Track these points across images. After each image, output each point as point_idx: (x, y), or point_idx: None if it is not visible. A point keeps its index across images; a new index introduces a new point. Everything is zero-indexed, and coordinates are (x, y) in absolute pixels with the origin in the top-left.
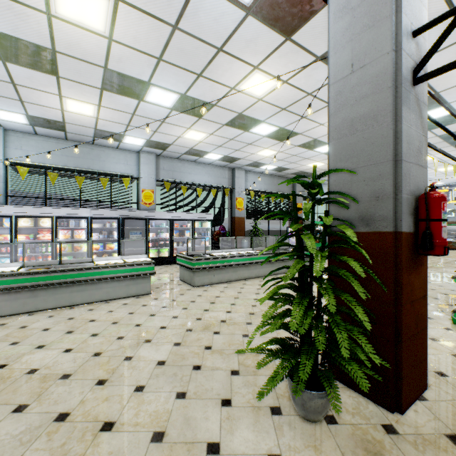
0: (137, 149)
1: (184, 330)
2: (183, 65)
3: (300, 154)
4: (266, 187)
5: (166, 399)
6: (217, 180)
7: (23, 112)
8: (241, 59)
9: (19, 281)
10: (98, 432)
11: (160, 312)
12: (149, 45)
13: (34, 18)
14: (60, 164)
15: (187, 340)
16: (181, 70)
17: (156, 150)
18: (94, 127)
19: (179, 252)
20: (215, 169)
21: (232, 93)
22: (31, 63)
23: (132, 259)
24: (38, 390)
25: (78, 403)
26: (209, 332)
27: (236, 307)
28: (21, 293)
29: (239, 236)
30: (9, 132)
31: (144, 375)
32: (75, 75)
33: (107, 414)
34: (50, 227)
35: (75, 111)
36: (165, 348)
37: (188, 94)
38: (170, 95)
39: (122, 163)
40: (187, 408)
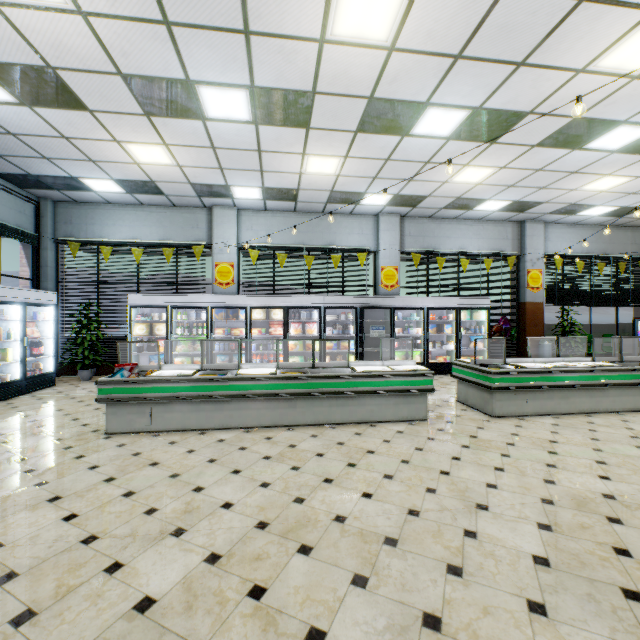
0: (375, 212)
1: (535, 499)
2: (495, 55)
3: None
4: (586, 247)
5: None
6: (493, 244)
7: (260, 185)
8: (626, 2)
9: (279, 386)
10: None
11: (465, 455)
12: (449, 37)
13: (303, 54)
14: (288, 243)
15: (560, 524)
16: (488, 65)
17: (401, 209)
18: (330, 189)
19: (433, 357)
20: (489, 227)
21: (575, 81)
22: (284, 119)
23: (396, 366)
24: (365, 554)
25: (442, 602)
26: (594, 515)
27: (614, 470)
28: (280, 401)
29: (532, 334)
30: (241, 211)
31: (526, 580)
32: (328, 120)
33: None
34: (281, 320)
35: (315, 171)
36: (525, 529)
37: (486, 105)
38: (454, 114)
39: (355, 233)
40: None
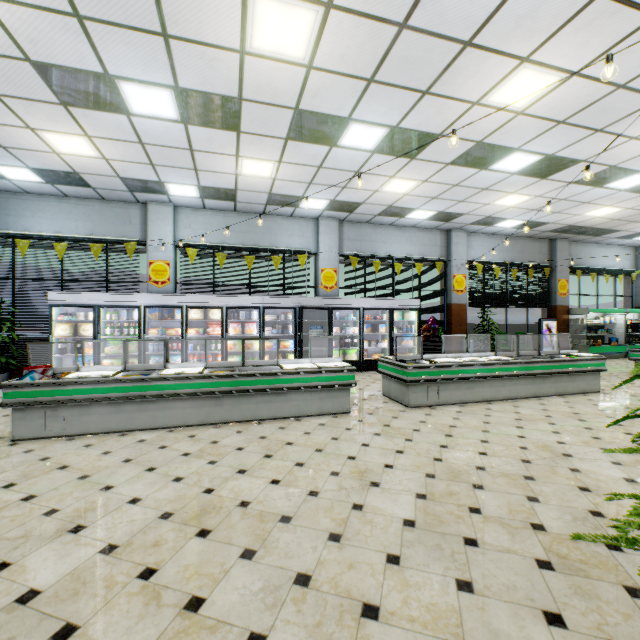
0: (315, 215)
1: (421, 474)
2: (403, 83)
3: (574, 197)
4: (503, 255)
5: (442, 587)
6: (424, 250)
7: (195, 184)
8: (501, 51)
9: (205, 385)
10: (360, 617)
11: (374, 441)
12: (360, 62)
13: (225, 62)
14: (228, 243)
15: (435, 493)
16: (398, 90)
17: (340, 214)
18: (268, 191)
19: (369, 355)
20: (420, 234)
21: (472, 111)
22: (213, 121)
23: (323, 363)
24: (260, 532)
25: (316, 563)
26: (464, 483)
27: (493, 447)
28: (207, 399)
29: (457, 332)
30: (178, 209)
31: (392, 539)
32: (258, 126)
33: (362, 590)
34: (220, 320)
35: (251, 173)
36: (405, 499)
37: (401, 125)
38: (375, 131)
39: (296, 235)
40: (484, 612)
